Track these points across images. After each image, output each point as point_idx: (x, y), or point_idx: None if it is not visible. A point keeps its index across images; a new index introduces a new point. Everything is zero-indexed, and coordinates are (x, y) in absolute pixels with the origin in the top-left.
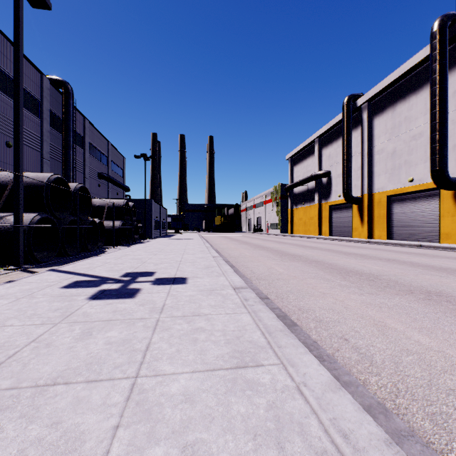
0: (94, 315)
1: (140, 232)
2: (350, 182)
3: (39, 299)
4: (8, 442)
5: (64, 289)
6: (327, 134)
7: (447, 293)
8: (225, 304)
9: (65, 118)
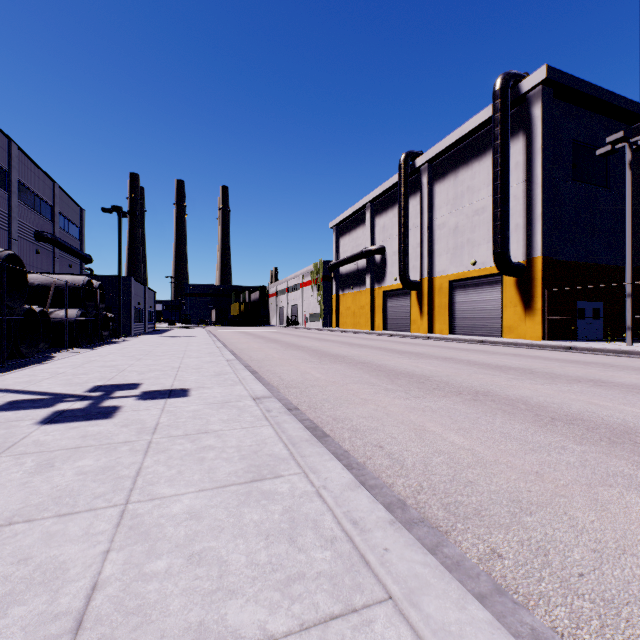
0: (52, 443)
1: (112, 327)
2: (408, 262)
3: None
4: None
5: None
6: (381, 198)
7: (495, 392)
8: (242, 418)
9: None
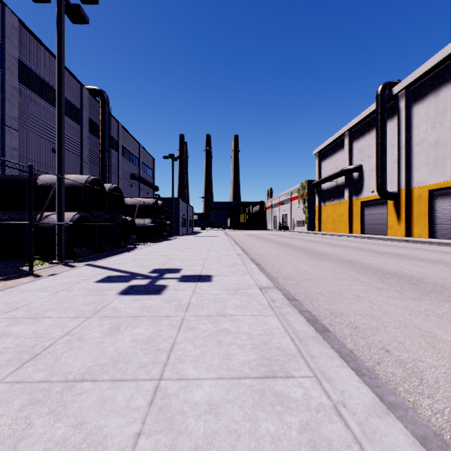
0: (123, 310)
1: (168, 229)
2: (385, 176)
3: (75, 292)
4: (35, 439)
5: (97, 283)
6: (358, 126)
7: None
8: (251, 305)
9: (101, 124)
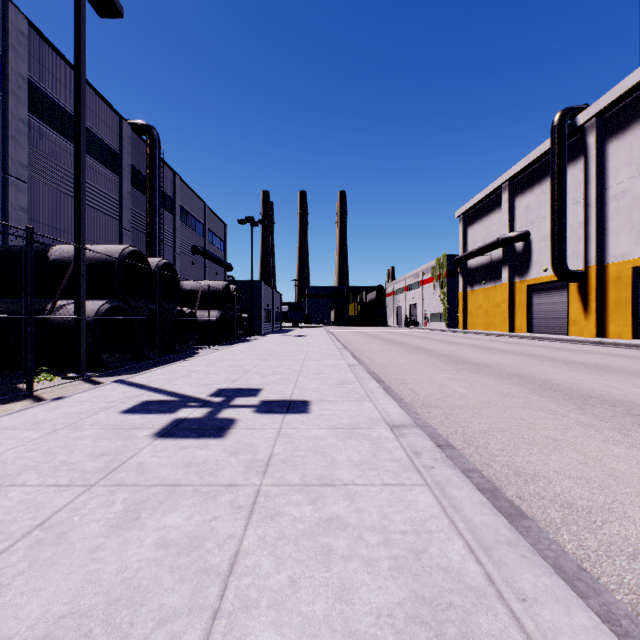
0: (154, 471)
1: (246, 326)
2: (565, 247)
3: (83, 433)
4: None
5: (124, 415)
6: (523, 174)
7: None
8: (378, 461)
9: (149, 174)
